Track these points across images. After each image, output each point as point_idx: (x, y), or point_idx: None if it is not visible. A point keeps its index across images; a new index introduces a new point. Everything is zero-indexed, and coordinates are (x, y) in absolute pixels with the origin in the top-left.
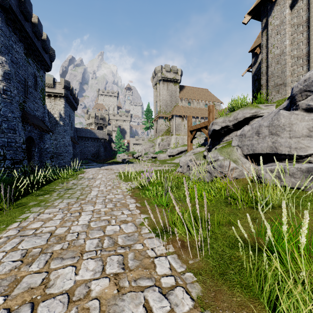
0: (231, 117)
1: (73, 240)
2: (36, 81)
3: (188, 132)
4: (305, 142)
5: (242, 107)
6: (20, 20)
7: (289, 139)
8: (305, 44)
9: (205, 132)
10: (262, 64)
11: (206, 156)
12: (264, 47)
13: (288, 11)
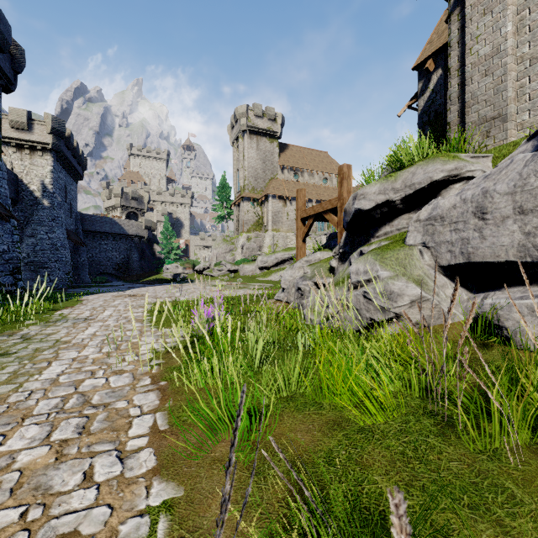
0: (398, 182)
1: None
2: None
3: (298, 221)
4: None
5: (421, 161)
6: None
7: None
8: None
9: (332, 220)
10: (450, 80)
11: (335, 268)
12: (454, 44)
13: None
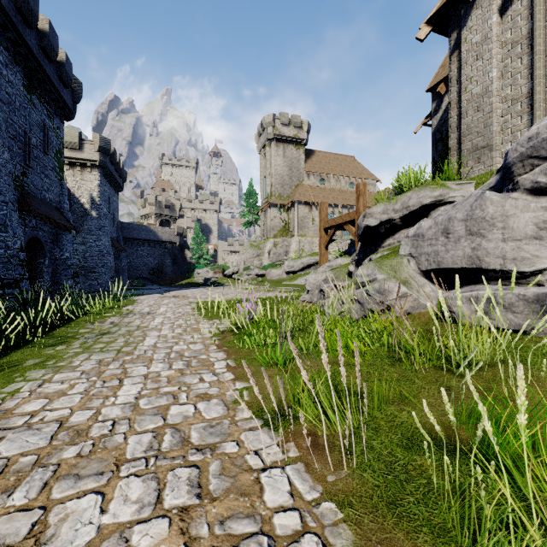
0: (398, 204)
1: (102, 436)
2: (47, 138)
3: (321, 230)
4: (531, 248)
5: (417, 187)
6: (16, 24)
7: (502, 243)
8: (526, 77)
9: (350, 230)
10: (450, 111)
11: (352, 273)
12: (454, 81)
13: (497, 18)
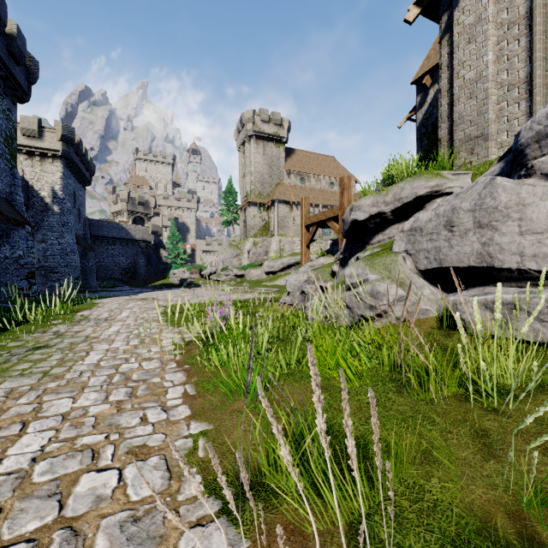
0: (389, 196)
1: None
2: None
3: (302, 228)
4: None
5: (409, 177)
6: None
7: (519, 237)
8: (524, 60)
9: (334, 227)
10: (441, 100)
11: (336, 273)
12: (444, 67)
13: None
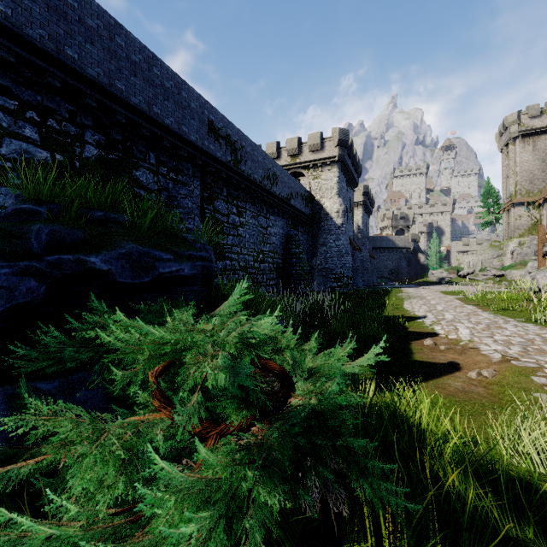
0: None
1: (434, 304)
2: (350, 204)
3: (538, 245)
4: None
5: None
6: (347, 162)
7: None
8: None
9: None
10: None
11: None
12: None
13: None
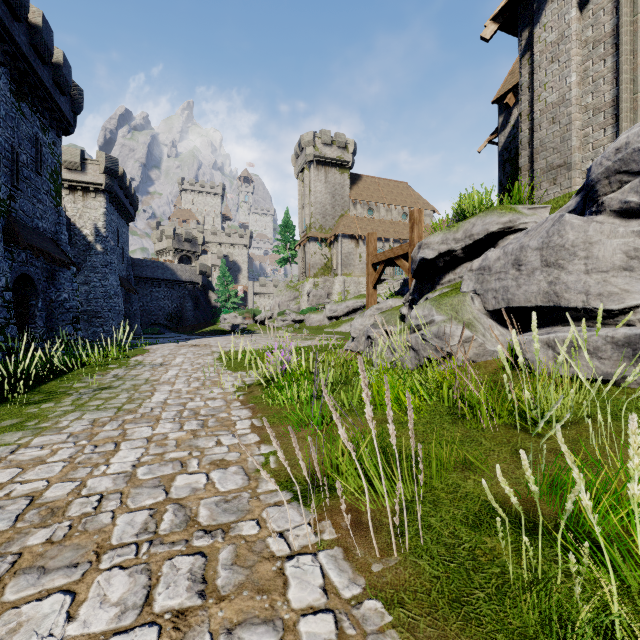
0: (459, 232)
1: (83, 515)
2: (40, 155)
3: (369, 266)
4: (620, 281)
5: (482, 212)
6: (1, 16)
7: (585, 276)
8: (611, 83)
9: (403, 266)
10: (521, 124)
11: (405, 316)
12: (525, 89)
13: (576, 12)
